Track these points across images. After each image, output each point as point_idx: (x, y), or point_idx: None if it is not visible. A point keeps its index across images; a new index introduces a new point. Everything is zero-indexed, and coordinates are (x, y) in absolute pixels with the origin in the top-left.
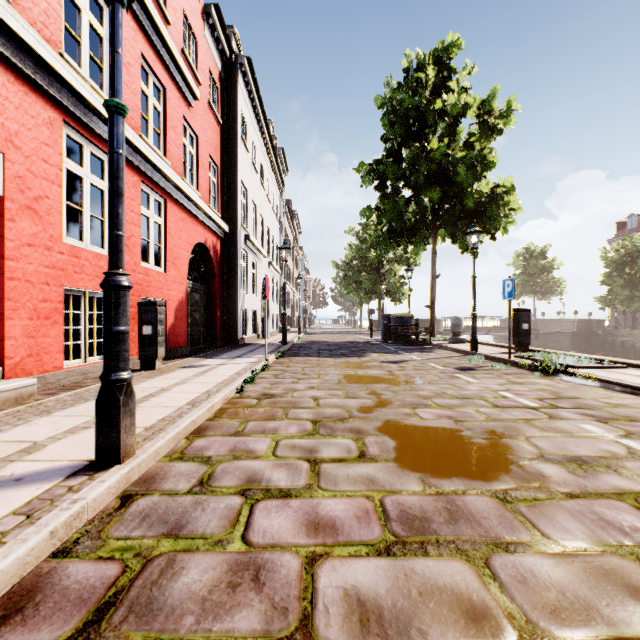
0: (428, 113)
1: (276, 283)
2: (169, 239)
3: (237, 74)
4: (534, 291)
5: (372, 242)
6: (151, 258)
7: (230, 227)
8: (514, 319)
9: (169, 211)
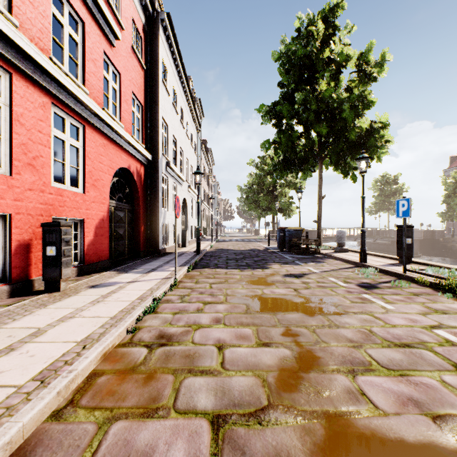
0: (318, 61)
1: (194, 202)
2: (88, 162)
3: (158, 27)
4: (388, 208)
5: (268, 171)
6: (66, 179)
7: (152, 156)
8: (398, 234)
9: (88, 136)
